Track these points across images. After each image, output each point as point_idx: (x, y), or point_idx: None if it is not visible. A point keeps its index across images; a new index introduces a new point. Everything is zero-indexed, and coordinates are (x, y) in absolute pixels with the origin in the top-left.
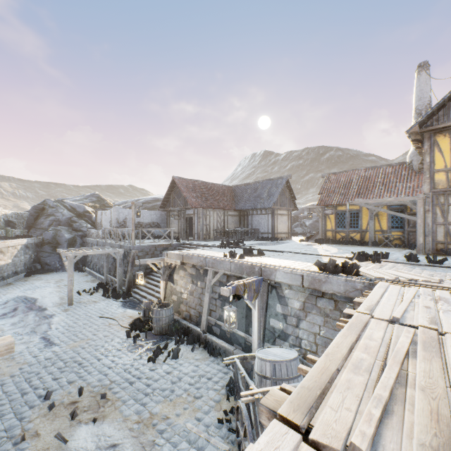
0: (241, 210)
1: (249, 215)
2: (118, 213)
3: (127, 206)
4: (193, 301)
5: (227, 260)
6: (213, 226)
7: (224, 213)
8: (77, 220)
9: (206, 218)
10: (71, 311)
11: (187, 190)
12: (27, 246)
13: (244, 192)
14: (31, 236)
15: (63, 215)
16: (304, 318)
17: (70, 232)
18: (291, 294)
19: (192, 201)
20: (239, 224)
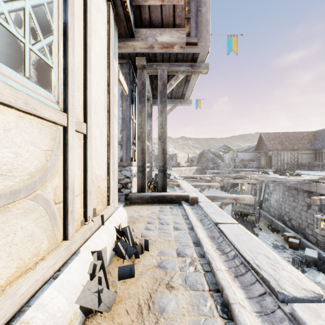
0: (316, 149)
1: (322, 153)
2: (231, 155)
3: (242, 150)
4: (247, 191)
5: (256, 173)
6: (287, 161)
7: (297, 152)
8: (215, 158)
9: (280, 156)
10: (208, 191)
11: (267, 140)
12: (197, 169)
13: (321, 135)
14: (198, 166)
15: (210, 156)
16: (272, 193)
17: (212, 164)
18: (270, 185)
19: (270, 147)
20: (315, 159)
